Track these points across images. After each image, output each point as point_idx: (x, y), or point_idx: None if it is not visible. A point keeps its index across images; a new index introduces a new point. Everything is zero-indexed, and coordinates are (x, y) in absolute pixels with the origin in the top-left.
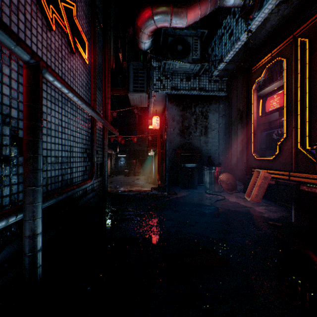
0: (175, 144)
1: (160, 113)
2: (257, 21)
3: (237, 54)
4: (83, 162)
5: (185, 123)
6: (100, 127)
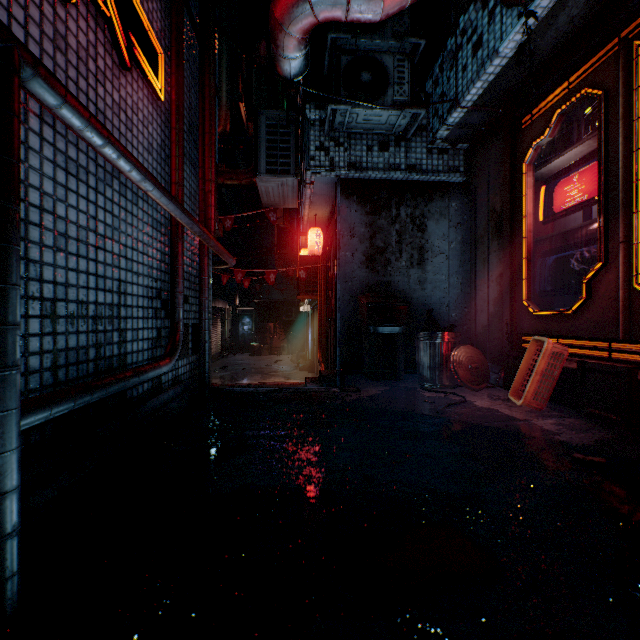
0: (356, 285)
1: (323, 221)
2: (540, 8)
3: (491, 89)
4: (152, 320)
5: (378, 241)
6: (193, 246)
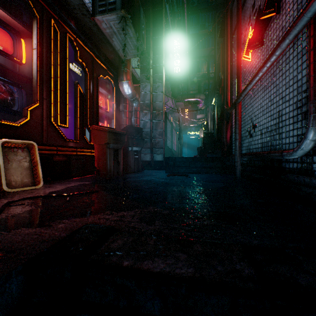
0: None
1: None
2: None
3: None
4: (301, 121)
5: None
6: None
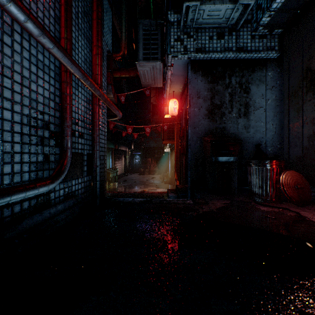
0: (201, 130)
1: (178, 96)
2: None
3: None
4: (36, 146)
5: (216, 100)
6: (88, 98)
